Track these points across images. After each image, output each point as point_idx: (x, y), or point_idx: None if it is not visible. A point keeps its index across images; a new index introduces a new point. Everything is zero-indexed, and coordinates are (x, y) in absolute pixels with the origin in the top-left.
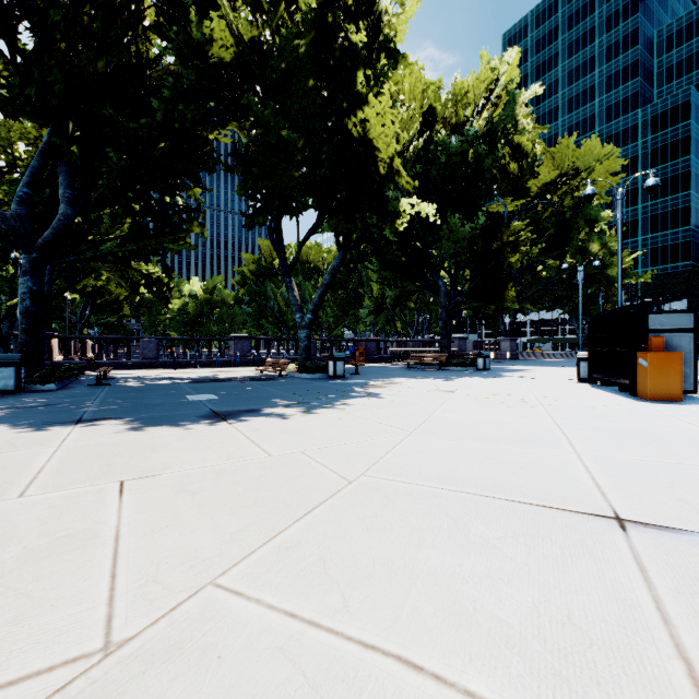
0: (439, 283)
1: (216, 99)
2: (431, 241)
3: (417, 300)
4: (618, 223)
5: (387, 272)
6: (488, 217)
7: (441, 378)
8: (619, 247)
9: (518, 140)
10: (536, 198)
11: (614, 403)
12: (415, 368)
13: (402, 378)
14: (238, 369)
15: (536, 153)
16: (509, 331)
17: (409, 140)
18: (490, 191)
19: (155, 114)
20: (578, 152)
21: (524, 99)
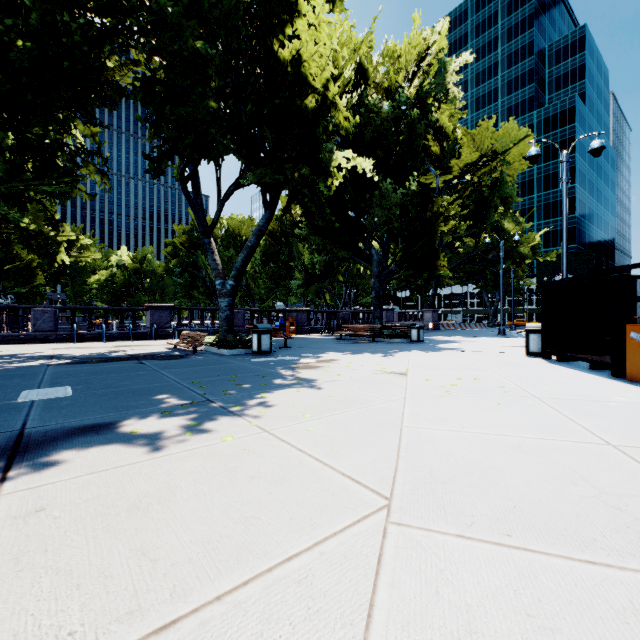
0: (372, 252)
1: (114, 17)
2: (364, 209)
3: (345, 274)
4: (563, 187)
5: (318, 238)
6: (421, 185)
7: (380, 352)
8: (564, 212)
9: (440, 122)
10: (457, 177)
11: (619, 391)
12: (347, 340)
13: (337, 353)
14: (152, 343)
15: (457, 136)
16: (431, 303)
17: (344, 85)
18: (423, 160)
19: (35, 30)
20: (495, 135)
21: (455, 70)
